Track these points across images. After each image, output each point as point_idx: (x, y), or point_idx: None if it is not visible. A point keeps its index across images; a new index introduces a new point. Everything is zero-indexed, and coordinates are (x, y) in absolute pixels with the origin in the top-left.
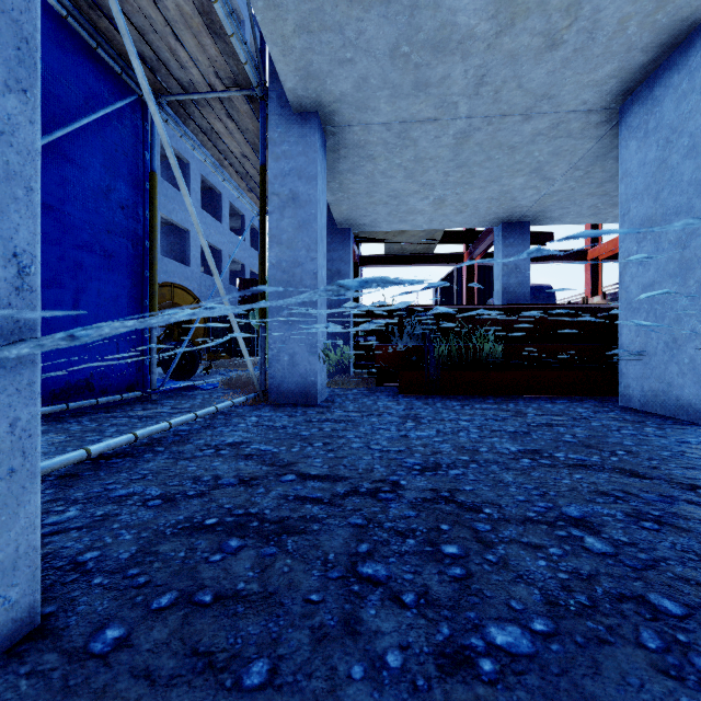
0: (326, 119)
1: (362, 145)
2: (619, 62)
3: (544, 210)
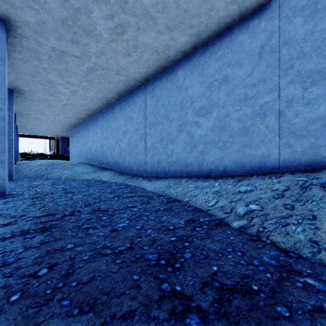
0: (19, 126)
1: (26, 128)
2: (66, 130)
3: (69, 136)
